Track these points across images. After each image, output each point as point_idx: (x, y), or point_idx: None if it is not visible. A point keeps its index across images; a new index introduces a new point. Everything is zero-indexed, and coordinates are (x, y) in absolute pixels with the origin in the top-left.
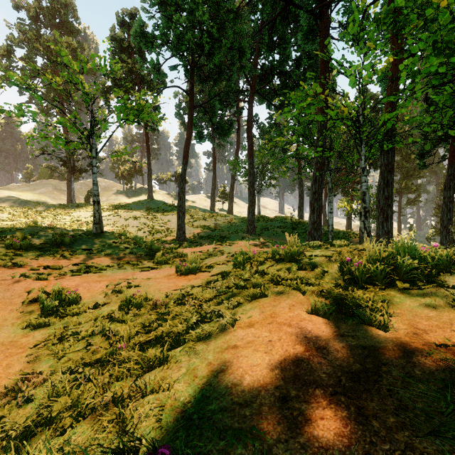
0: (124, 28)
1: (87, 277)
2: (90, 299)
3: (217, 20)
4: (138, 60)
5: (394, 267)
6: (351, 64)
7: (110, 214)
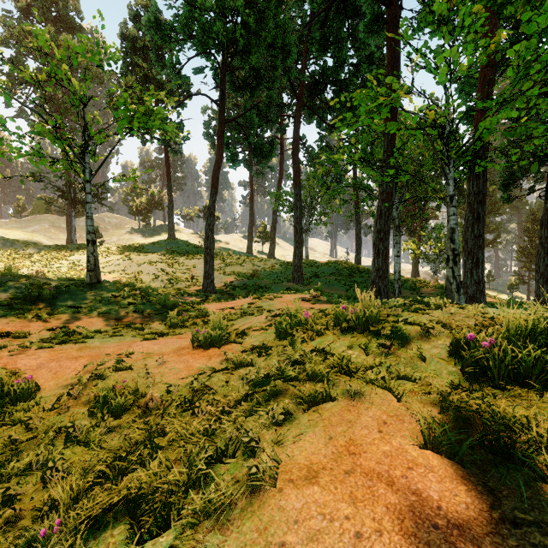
0: (138, 23)
1: (60, 351)
2: (52, 391)
3: (255, 8)
4: (153, 58)
5: (543, 347)
6: (436, 54)
7: (119, 258)
